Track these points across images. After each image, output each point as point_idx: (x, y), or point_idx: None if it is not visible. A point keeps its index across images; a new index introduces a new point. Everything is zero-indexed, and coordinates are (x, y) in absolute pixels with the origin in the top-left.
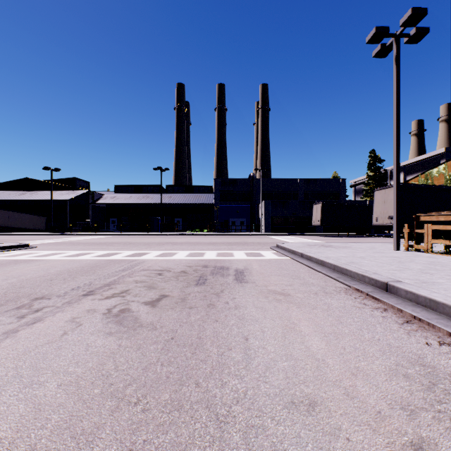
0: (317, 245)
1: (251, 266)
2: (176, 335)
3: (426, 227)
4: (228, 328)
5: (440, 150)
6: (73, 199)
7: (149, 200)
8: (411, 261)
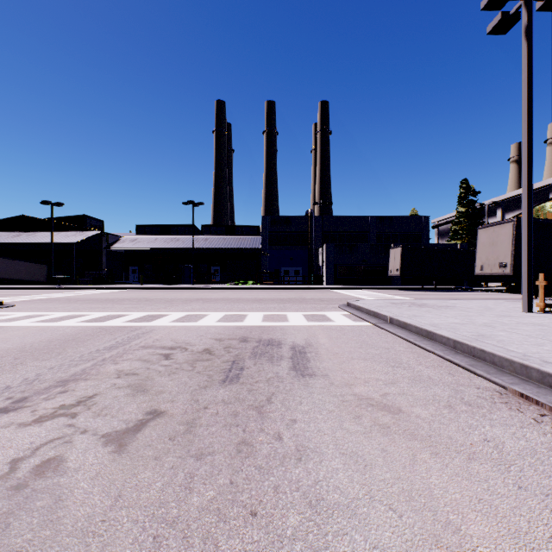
0: (405, 304)
1: (316, 340)
2: None
3: None
4: None
5: (549, 180)
6: (82, 242)
7: (179, 244)
8: None
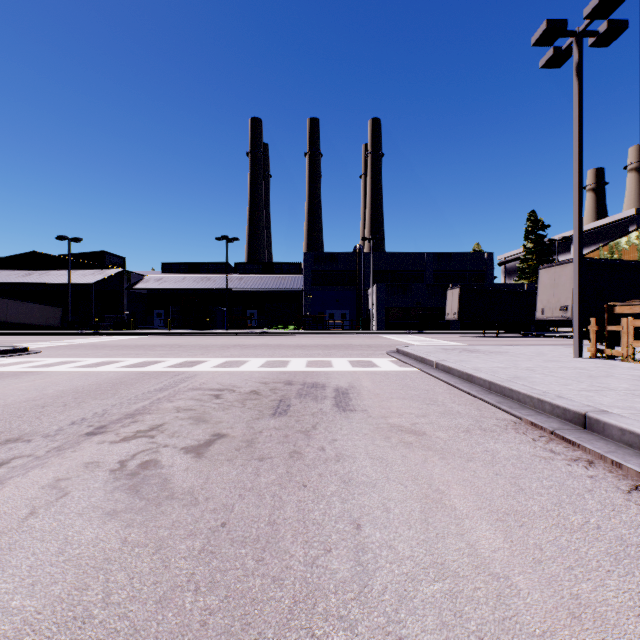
0: (456, 349)
1: (359, 383)
2: (231, 518)
3: (625, 322)
4: (325, 502)
5: (628, 211)
6: (101, 281)
7: (211, 284)
8: (608, 376)
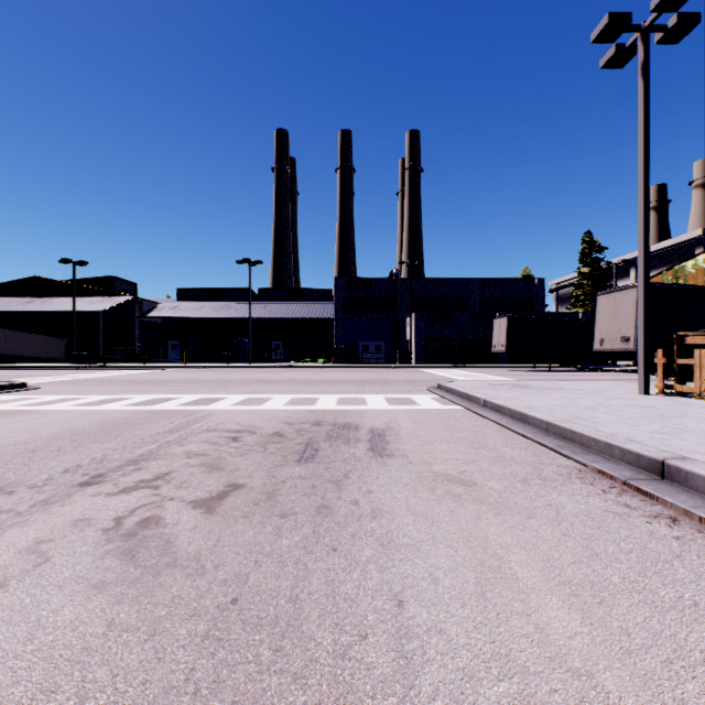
0: (506, 385)
1: (397, 423)
2: (244, 592)
3: (698, 354)
4: (359, 571)
5: (694, 232)
6: (110, 310)
7: (231, 312)
8: (681, 415)
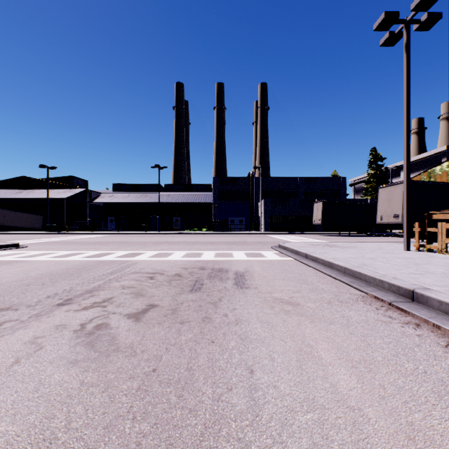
0: (320, 245)
1: (252, 268)
2: (160, 365)
3: (440, 225)
4: (227, 354)
5: (441, 148)
6: (70, 197)
7: (147, 199)
8: (428, 263)
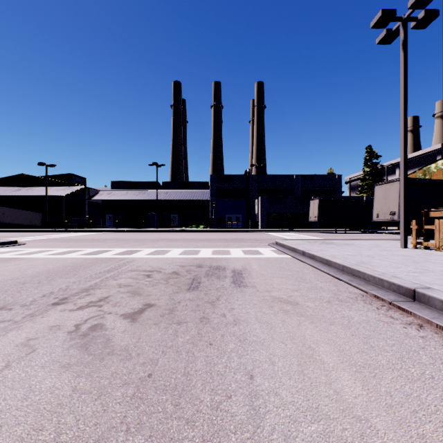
0: (317, 242)
1: (249, 266)
2: (155, 370)
3: (437, 223)
4: (226, 357)
5: (436, 146)
6: (69, 195)
7: (145, 196)
8: (426, 261)
